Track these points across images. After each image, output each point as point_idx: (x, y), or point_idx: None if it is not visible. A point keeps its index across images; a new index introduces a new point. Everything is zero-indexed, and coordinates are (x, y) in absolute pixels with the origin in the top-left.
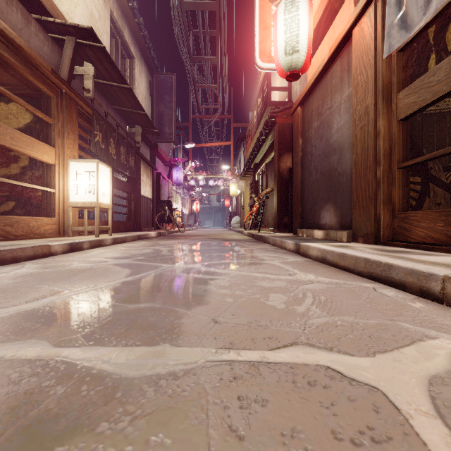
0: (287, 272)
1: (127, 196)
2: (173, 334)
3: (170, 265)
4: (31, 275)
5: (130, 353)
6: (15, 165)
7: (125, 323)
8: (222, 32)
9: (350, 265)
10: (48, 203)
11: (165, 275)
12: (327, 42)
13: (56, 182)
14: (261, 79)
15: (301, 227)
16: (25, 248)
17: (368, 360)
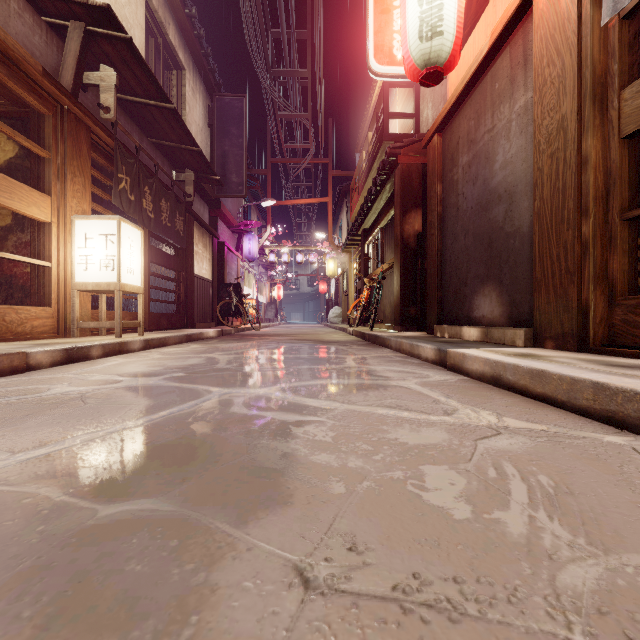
0: (439, 405)
1: (174, 275)
2: None
3: (226, 389)
4: None
5: None
6: None
7: (55, 588)
8: (315, 30)
9: (557, 393)
10: (40, 284)
11: (210, 412)
12: (482, 29)
13: (52, 251)
14: (373, 104)
15: (439, 322)
16: None
17: None
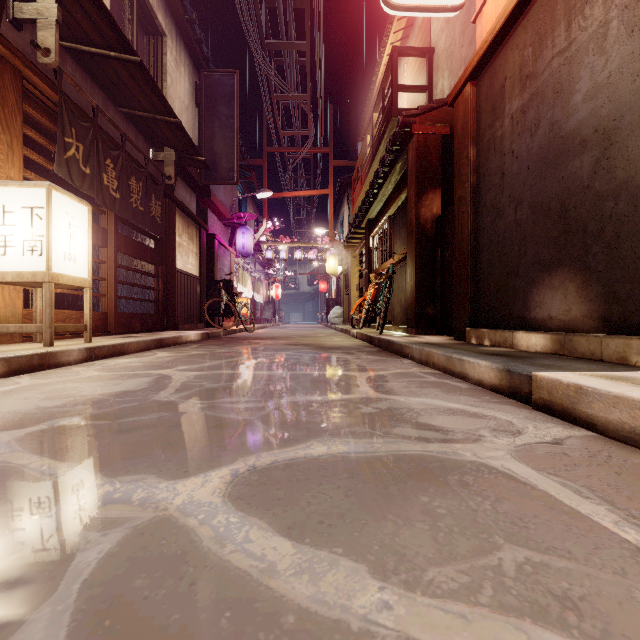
0: None
1: (152, 270)
2: None
3: (106, 484)
4: None
5: None
6: None
7: None
8: None
9: None
10: None
11: None
12: None
13: None
14: (378, 84)
15: (473, 324)
16: None
17: None
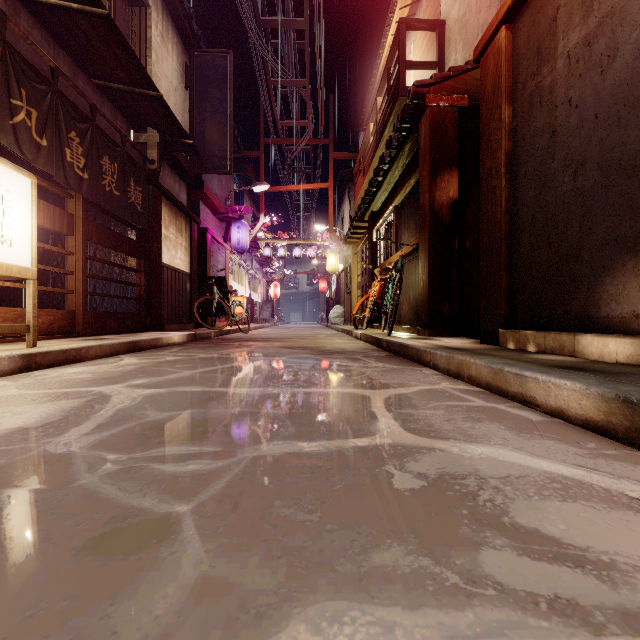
0: None
1: (134, 264)
2: None
3: None
4: None
5: None
6: None
7: None
8: None
9: None
10: None
11: None
12: None
13: None
14: (382, 68)
15: (507, 325)
16: None
17: None
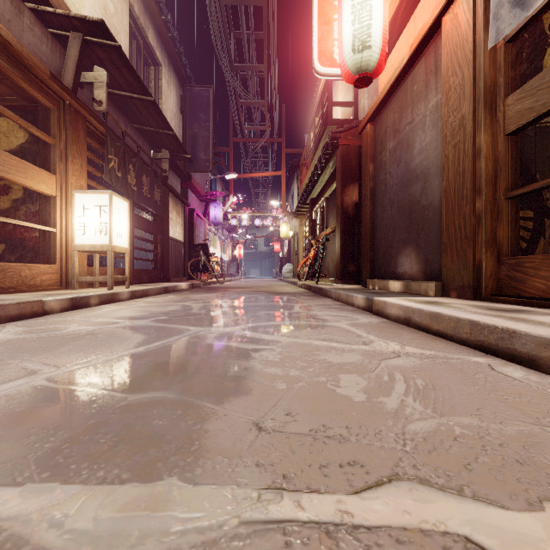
0: (360, 339)
1: (152, 238)
2: (187, 455)
3: (201, 328)
4: (5, 343)
5: (105, 501)
6: (5, 197)
7: (114, 430)
8: (271, 32)
9: (447, 329)
10: (47, 246)
11: (191, 343)
12: (405, 39)
13: (56, 220)
14: (320, 93)
15: (371, 277)
16: (6, 305)
17: (535, 520)
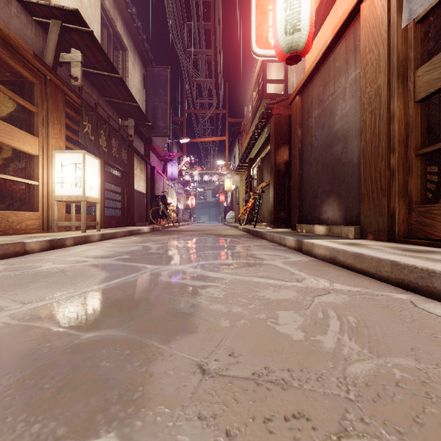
0: (294, 276)
1: (120, 190)
2: (128, 404)
3: (156, 266)
4: None
5: None
6: None
7: (61, 374)
8: (217, 23)
9: (369, 268)
10: (31, 196)
11: (146, 280)
12: (328, 25)
13: (39, 175)
14: (256, 73)
15: (299, 222)
16: None
17: None
